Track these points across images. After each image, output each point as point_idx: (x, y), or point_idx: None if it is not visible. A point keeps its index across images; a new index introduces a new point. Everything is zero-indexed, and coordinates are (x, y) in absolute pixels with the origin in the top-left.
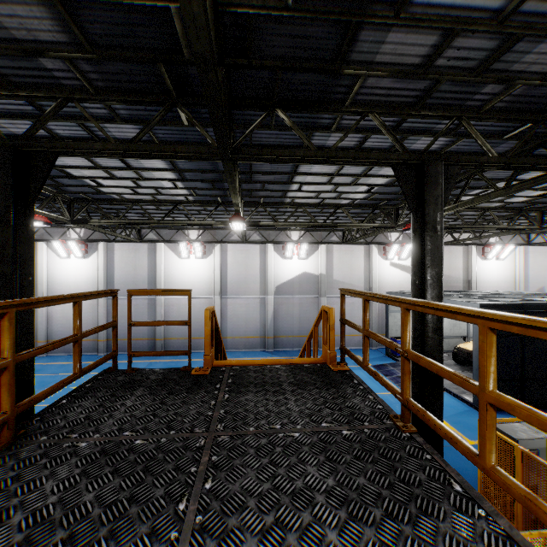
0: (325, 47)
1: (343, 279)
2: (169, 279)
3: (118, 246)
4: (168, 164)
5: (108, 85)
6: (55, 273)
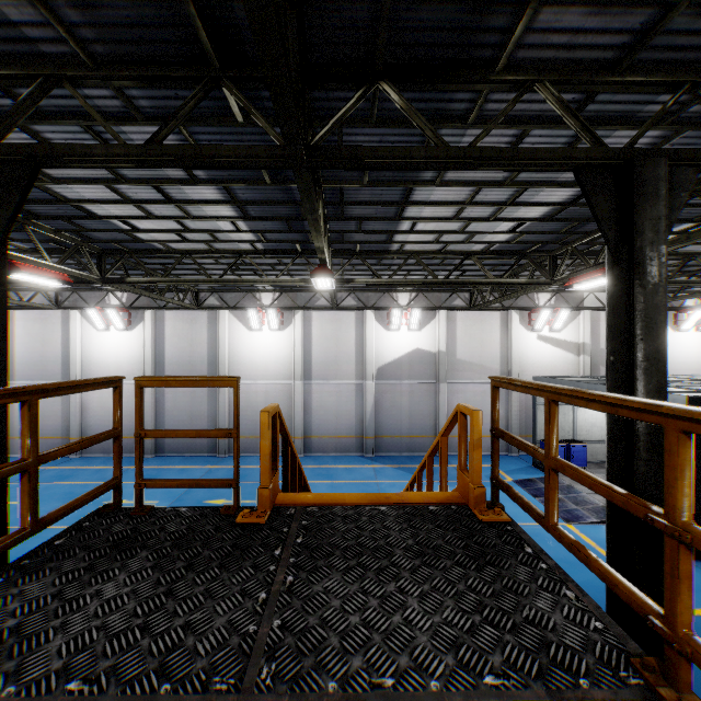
0: None
1: (470, 358)
2: (235, 359)
3: (170, 315)
4: (223, 193)
5: (112, 52)
6: (92, 349)
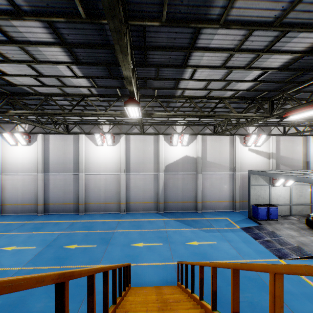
0: None
1: (214, 160)
2: (88, 161)
3: (52, 137)
4: (51, 33)
5: None
6: (8, 156)
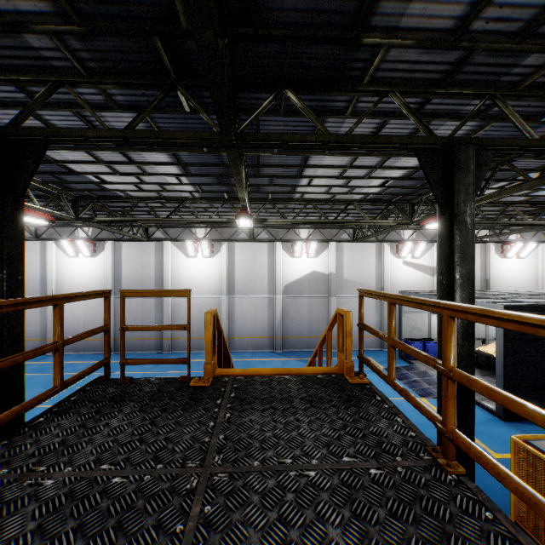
0: (342, 10)
1: (353, 278)
2: (176, 278)
3: (125, 245)
4: (172, 157)
5: (101, 66)
6: (64, 272)
